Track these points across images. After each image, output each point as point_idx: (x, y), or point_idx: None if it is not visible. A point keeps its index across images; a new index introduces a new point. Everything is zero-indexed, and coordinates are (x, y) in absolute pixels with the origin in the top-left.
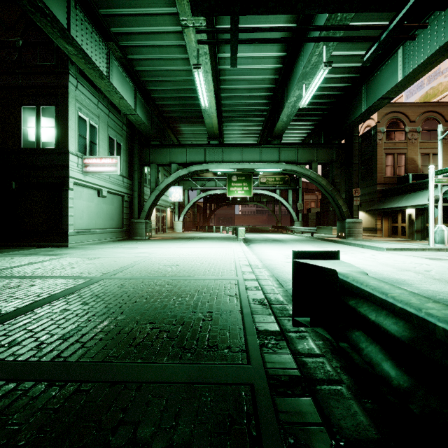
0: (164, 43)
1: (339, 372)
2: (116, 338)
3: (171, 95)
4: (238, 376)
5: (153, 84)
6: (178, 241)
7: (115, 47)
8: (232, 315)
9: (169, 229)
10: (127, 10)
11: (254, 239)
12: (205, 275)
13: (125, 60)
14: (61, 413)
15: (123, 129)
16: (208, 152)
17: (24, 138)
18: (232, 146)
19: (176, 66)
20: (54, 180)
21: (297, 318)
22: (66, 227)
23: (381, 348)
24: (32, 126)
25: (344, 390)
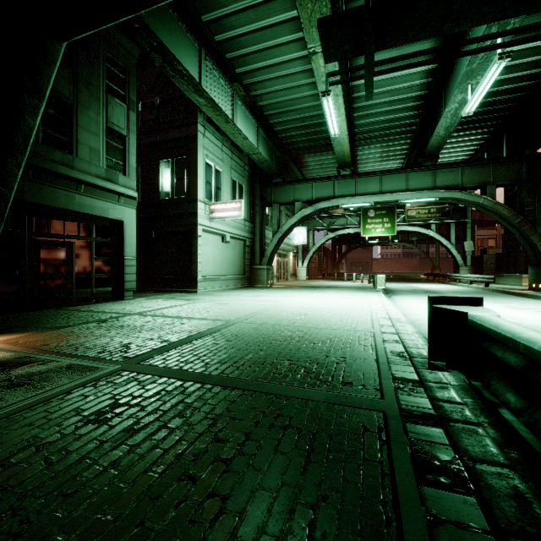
0: (288, 71)
1: (485, 426)
2: (262, 367)
3: (295, 125)
4: (371, 405)
5: (276, 117)
6: (302, 289)
7: (239, 87)
8: (366, 362)
9: (291, 277)
10: (252, 48)
11: (398, 290)
12: (336, 325)
13: (248, 98)
14: (237, 404)
15: (245, 169)
16: (338, 185)
17: (161, 190)
18: (368, 175)
19: (301, 93)
20: (185, 228)
21: (433, 362)
22: (196, 273)
23: (509, 383)
24: (167, 178)
25: (480, 430)
